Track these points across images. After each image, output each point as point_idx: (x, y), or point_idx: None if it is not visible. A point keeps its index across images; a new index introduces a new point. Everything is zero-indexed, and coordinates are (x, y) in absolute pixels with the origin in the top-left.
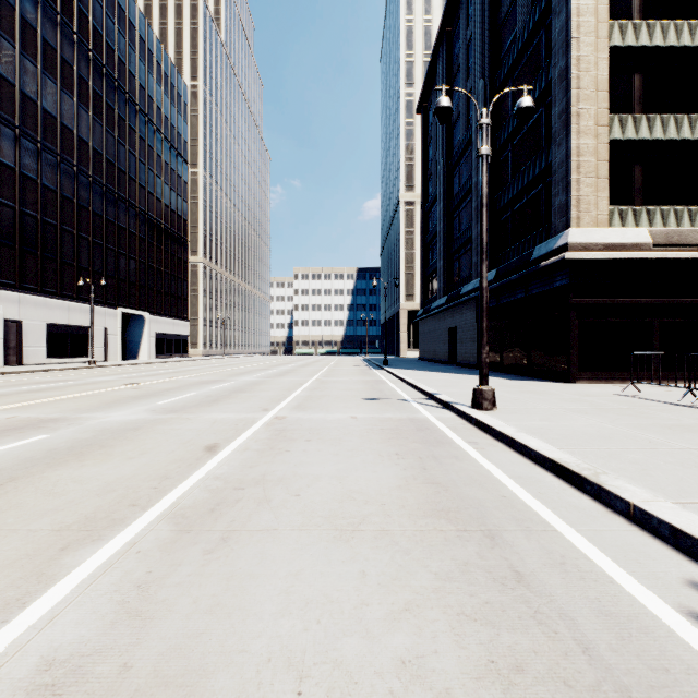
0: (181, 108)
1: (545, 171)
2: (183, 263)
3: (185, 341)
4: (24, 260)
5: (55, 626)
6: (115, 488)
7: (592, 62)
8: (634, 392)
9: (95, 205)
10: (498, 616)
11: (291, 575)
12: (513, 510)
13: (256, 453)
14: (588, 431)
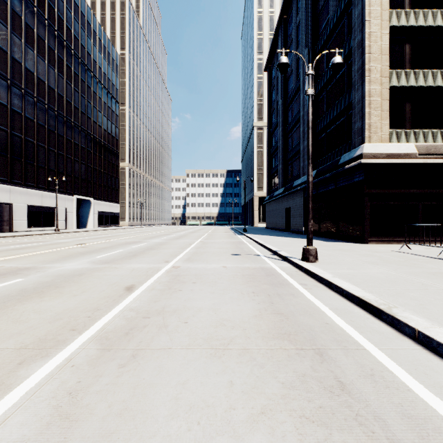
0: (114, 68)
1: (348, 107)
2: (116, 166)
3: (117, 217)
4: (13, 164)
5: (5, 427)
6: (62, 317)
7: (379, 36)
8: (406, 249)
9: (59, 129)
10: (330, 418)
11: (180, 384)
12: (334, 334)
13: (159, 291)
14: (380, 276)
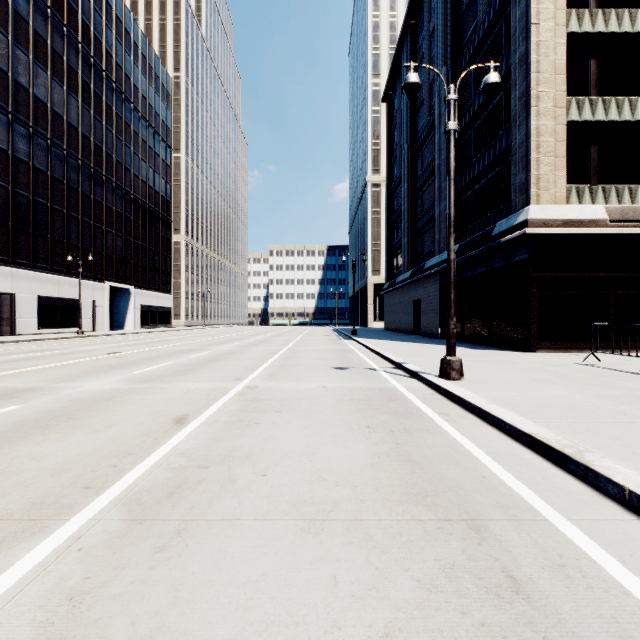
0: (165, 97)
1: (505, 152)
2: (167, 240)
3: (169, 313)
4: (17, 237)
5: None
6: (72, 466)
7: (551, 47)
8: (593, 361)
9: (84, 186)
10: None
11: (251, 582)
12: (495, 494)
13: (225, 425)
14: (559, 402)
